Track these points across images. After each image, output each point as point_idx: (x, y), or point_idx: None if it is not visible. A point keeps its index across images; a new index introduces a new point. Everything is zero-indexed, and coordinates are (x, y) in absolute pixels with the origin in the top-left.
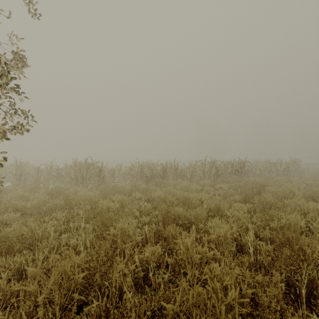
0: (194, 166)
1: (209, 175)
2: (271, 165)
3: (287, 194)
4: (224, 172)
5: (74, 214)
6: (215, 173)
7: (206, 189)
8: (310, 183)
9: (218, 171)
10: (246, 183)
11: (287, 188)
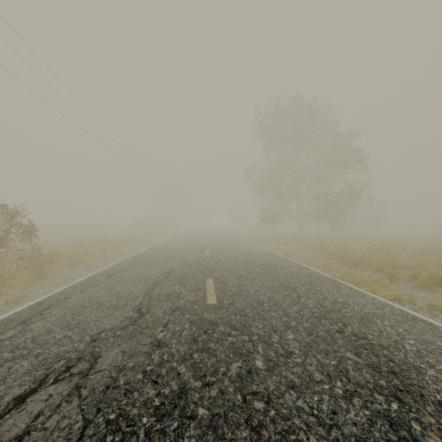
0: None
1: None
2: None
3: None
4: None
5: None
6: None
7: None
8: None
9: None
10: None
11: None
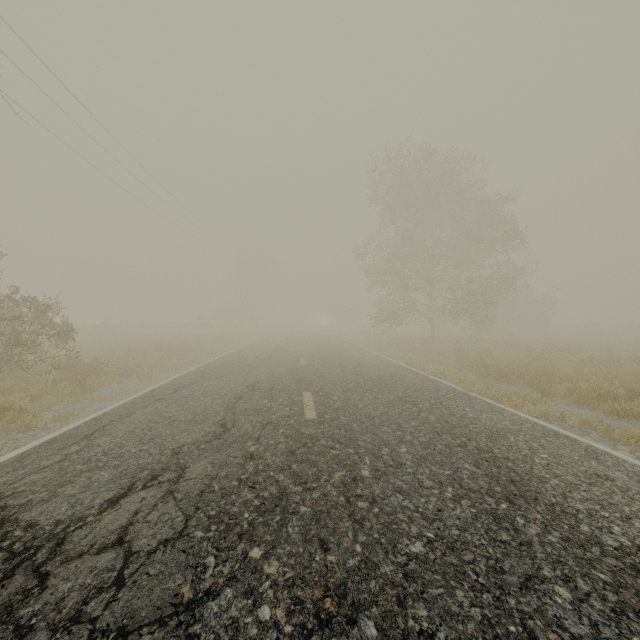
0: None
1: None
2: None
3: None
4: None
5: None
6: None
7: None
8: None
9: None
10: None
11: None
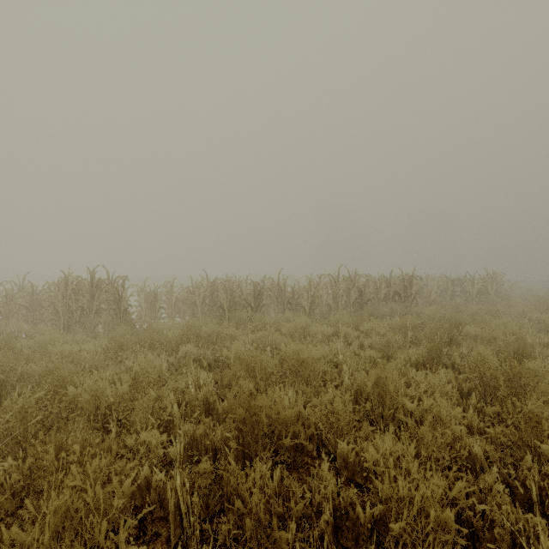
0: (317, 285)
1: (345, 303)
2: (454, 284)
3: (517, 343)
4: (373, 296)
5: (1, 415)
6: (356, 298)
7: (343, 333)
8: (536, 316)
9: (362, 295)
10: (425, 320)
11: (508, 330)
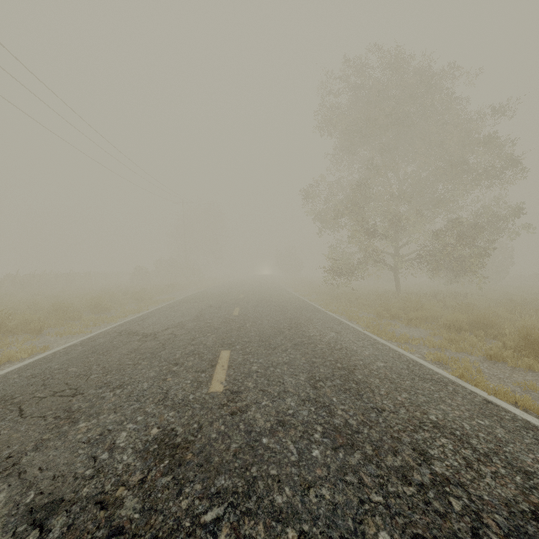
0: None
1: None
2: None
3: None
4: None
5: None
6: None
7: None
8: None
9: None
10: None
11: None
